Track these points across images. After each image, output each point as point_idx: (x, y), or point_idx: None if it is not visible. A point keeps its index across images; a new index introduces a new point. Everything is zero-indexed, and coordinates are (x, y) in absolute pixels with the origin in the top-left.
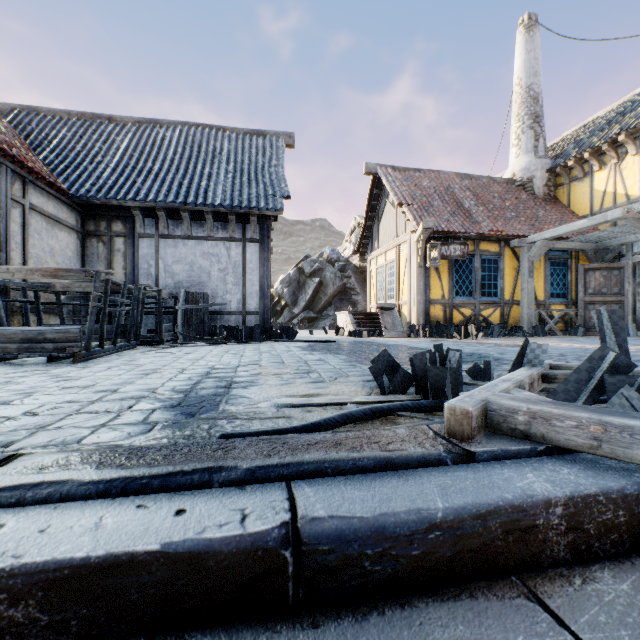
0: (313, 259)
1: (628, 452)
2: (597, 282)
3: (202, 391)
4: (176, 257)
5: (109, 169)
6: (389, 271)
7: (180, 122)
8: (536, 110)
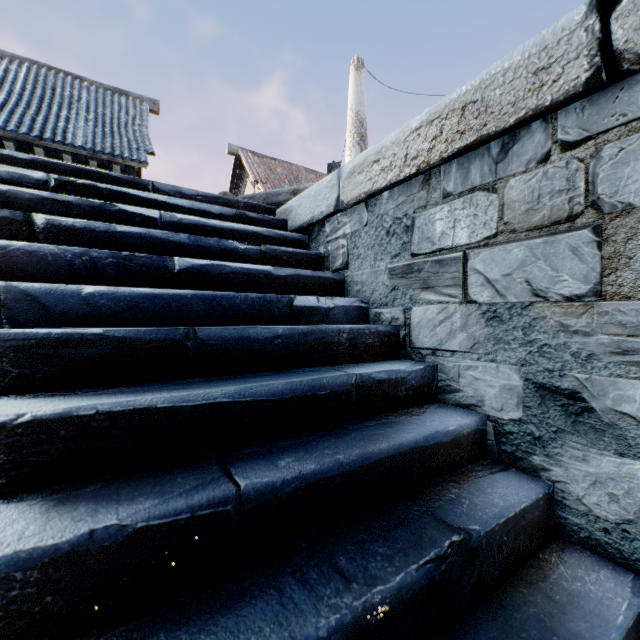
0: None
1: (271, 201)
2: None
3: None
4: None
5: None
6: None
7: (27, 59)
8: (362, 131)
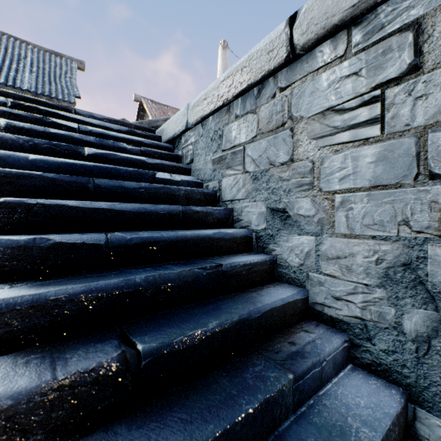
0: None
1: (153, 125)
2: None
3: None
4: None
5: None
6: None
7: None
8: None
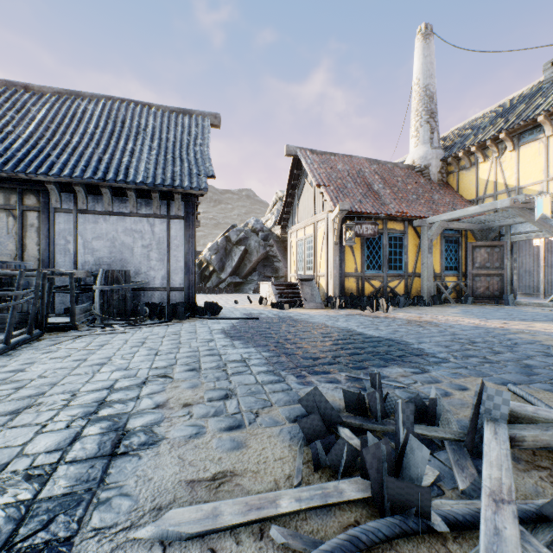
0: (239, 228)
1: None
2: (482, 257)
3: (69, 473)
4: (96, 233)
5: (20, 140)
6: (308, 245)
7: (104, 96)
8: (432, 107)
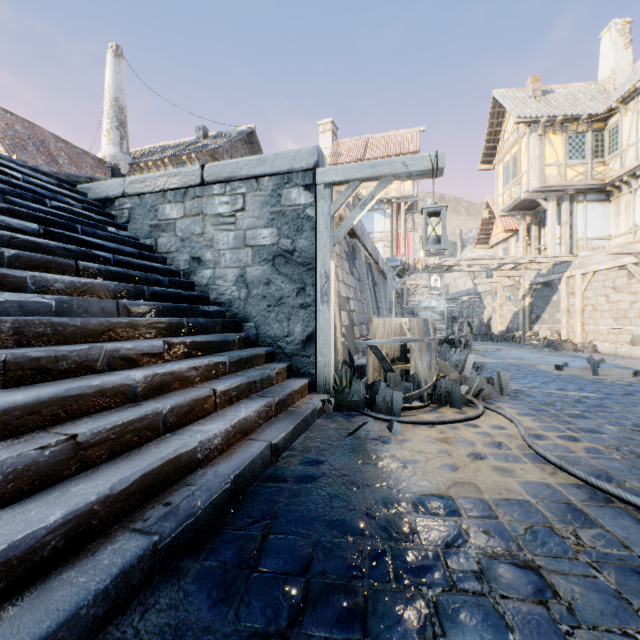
0: None
1: (73, 179)
2: None
3: None
4: None
5: None
6: None
7: None
8: (122, 118)
